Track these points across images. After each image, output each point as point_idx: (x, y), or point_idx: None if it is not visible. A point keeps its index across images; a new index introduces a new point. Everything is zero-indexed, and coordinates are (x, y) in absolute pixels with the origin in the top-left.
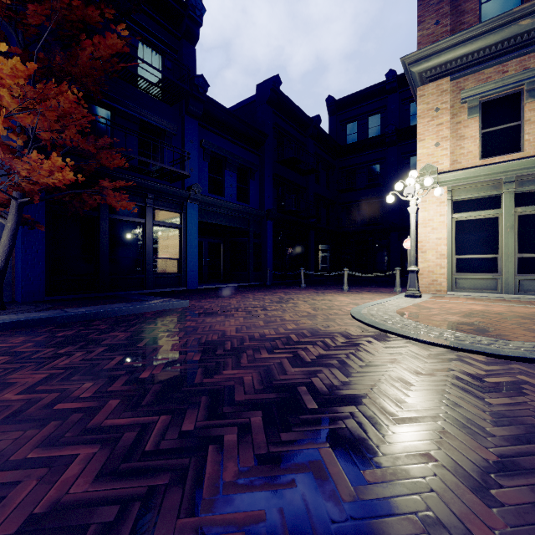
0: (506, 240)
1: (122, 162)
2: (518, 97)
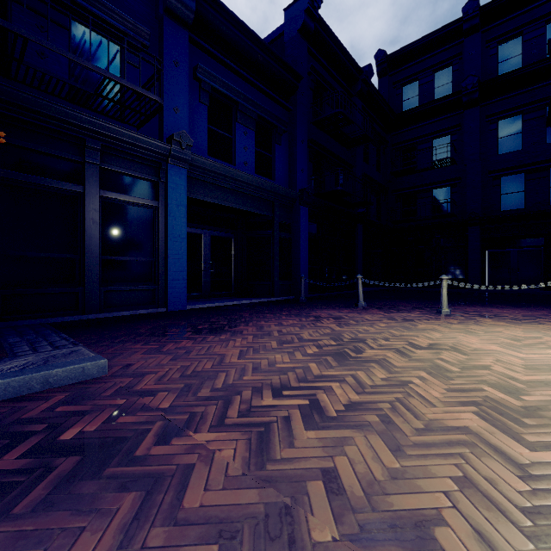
0: None
1: None
2: None
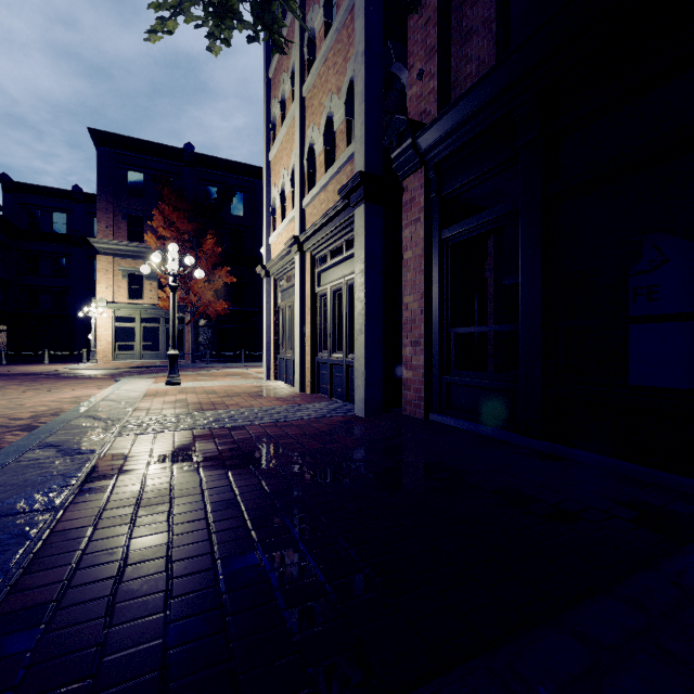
0: (138, 337)
1: None
2: (143, 277)
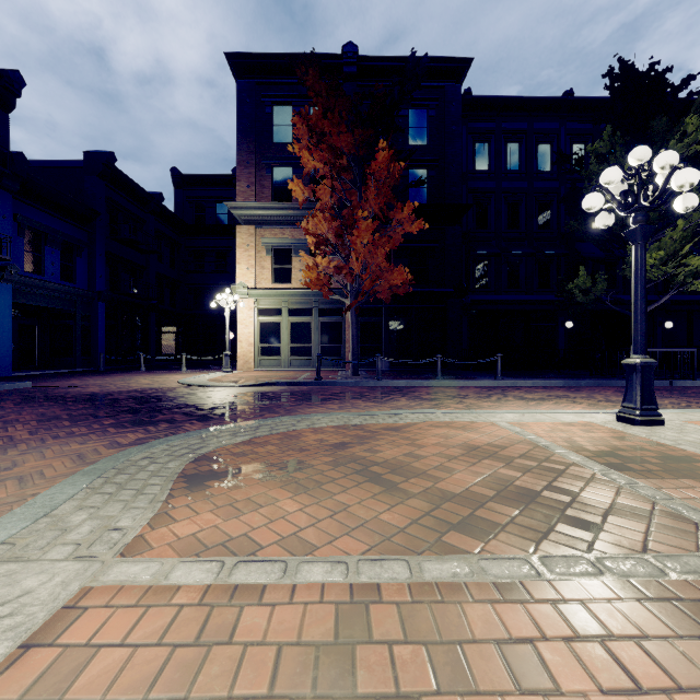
0: (284, 336)
1: None
2: (291, 251)
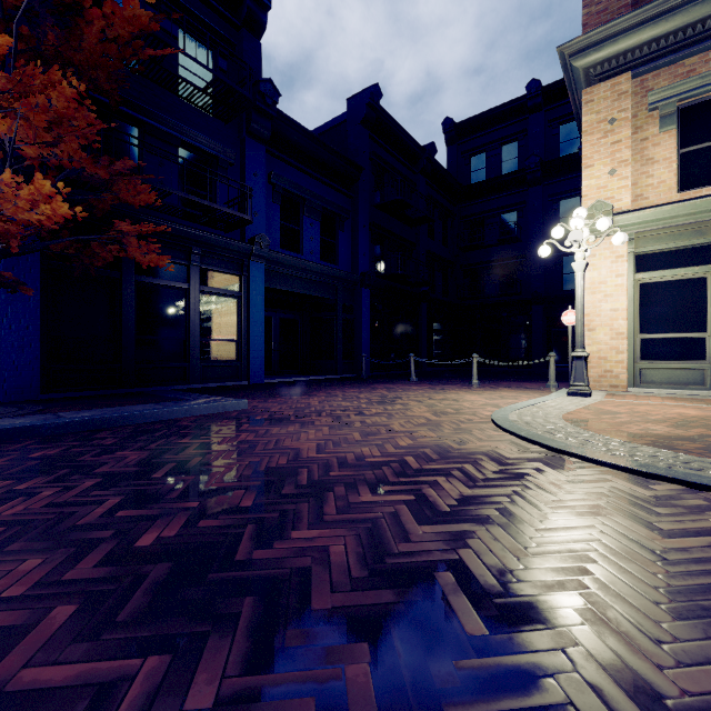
0: None
1: (152, 198)
2: None
